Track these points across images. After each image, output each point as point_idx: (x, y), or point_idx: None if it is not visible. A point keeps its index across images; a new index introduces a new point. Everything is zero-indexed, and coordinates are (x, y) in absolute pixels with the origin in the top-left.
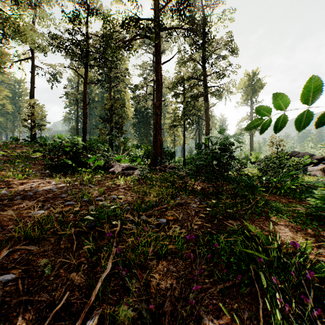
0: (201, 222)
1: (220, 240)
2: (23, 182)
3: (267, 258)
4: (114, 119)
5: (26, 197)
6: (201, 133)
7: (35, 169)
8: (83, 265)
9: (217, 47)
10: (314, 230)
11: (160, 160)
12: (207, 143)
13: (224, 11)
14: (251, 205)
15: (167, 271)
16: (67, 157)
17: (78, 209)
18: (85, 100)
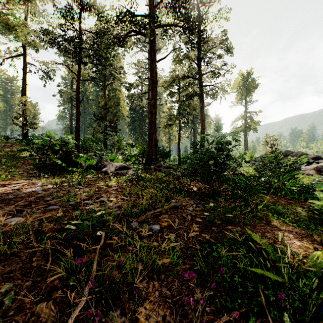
0: (199, 228)
1: (221, 254)
2: (6, 183)
3: (279, 278)
4: (108, 118)
5: (5, 201)
6: (196, 132)
7: (22, 169)
8: (56, 291)
9: (212, 46)
10: (320, 236)
11: (155, 159)
12: (204, 142)
13: (219, 10)
14: (250, 209)
15: (160, 296)
16: (57, 156)
17: (62, 215)
18: (78, 98)
